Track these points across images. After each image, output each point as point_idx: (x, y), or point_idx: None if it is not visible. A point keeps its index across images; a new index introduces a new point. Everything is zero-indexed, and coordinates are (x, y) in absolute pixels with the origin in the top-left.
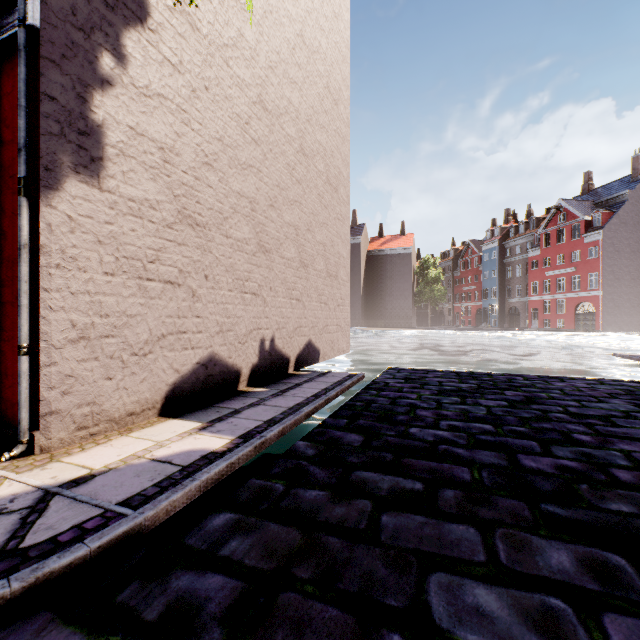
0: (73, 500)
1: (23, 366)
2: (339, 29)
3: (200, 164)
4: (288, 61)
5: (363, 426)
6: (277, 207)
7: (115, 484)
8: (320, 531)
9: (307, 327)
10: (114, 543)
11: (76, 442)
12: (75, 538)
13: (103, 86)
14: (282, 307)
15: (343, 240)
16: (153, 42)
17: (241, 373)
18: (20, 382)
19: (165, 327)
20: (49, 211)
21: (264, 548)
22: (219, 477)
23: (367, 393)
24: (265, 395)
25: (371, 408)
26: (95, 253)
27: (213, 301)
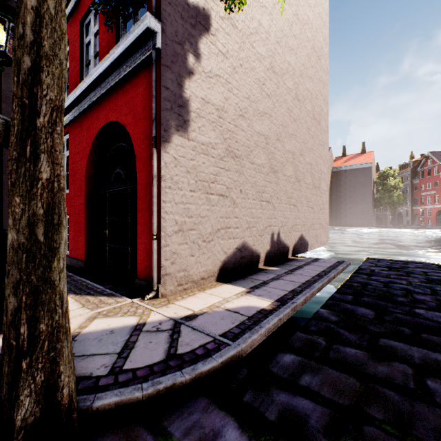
0: (192, 329)
1: (154, 246)
2: (321, 2)
3: (237, 116)
4: (288, 35)
5: (369, 303)
6: (281, 140)
7: (211, 322)
8: (373, 382)
9: (300, 225)
10: (228, 361)
11: (177, 293)
12: (205, 353)
13: (189, 76)
14: (284, 211)
15: (323, 160)
16: (213, 42)
17: (260, 256)
18: (153, 255)
19: (219, 224)
20: (165, 155)
21: (332, 386)
22: (274, 327)
23: (358, 277)
24: (279, 272)
25: (368, 289)
26: (186, 178)
27: (244, 207)
